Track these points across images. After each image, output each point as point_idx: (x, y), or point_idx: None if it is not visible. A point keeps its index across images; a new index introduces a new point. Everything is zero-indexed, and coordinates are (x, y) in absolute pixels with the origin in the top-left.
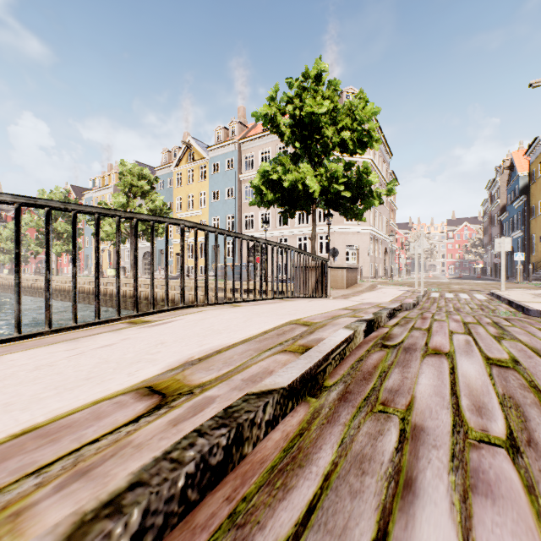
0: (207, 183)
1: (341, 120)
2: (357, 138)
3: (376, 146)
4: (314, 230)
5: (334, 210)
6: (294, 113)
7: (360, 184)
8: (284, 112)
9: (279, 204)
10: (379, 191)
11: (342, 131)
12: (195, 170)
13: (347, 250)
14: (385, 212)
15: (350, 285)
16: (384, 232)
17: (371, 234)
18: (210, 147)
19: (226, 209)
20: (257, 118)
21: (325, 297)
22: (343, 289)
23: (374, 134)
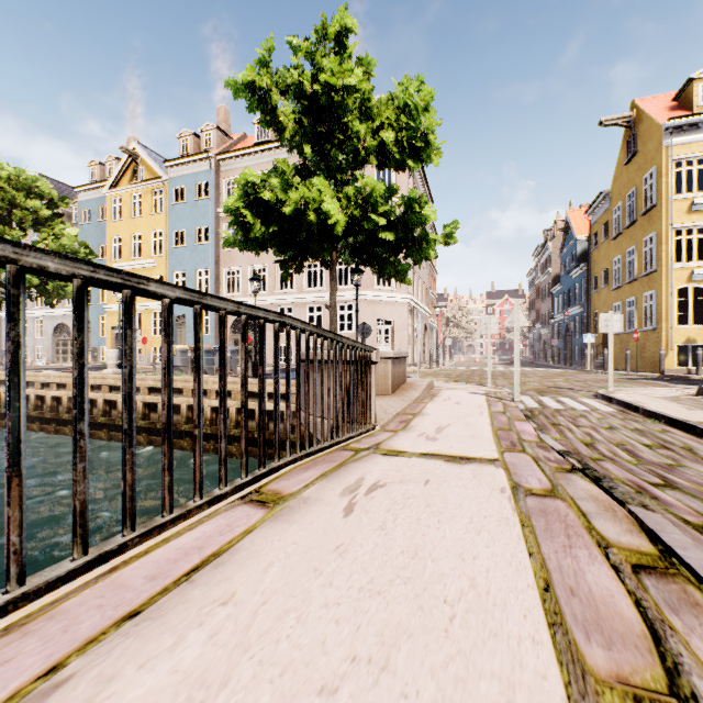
0: (165, 218)
1: (380, 114)
2: (408, 140)
3: (435, 161)
4: (334, 294)
5: (364, 264)
6: (302, 84)
7: (408, 222)
8: (284, 87)
9: (276, 247)
10: (434, 237)
11: (381, 133)
12: (145, 196)
13: (379, 327)
14: (424, 277)
15: (397, 386)
16: (423, 304)
17: (410, 305)
18: (170, 161)
19: (196, 259)
20: (236, 93)
21: (367, 427)
22: (388, 396)
23: (434, 139)
